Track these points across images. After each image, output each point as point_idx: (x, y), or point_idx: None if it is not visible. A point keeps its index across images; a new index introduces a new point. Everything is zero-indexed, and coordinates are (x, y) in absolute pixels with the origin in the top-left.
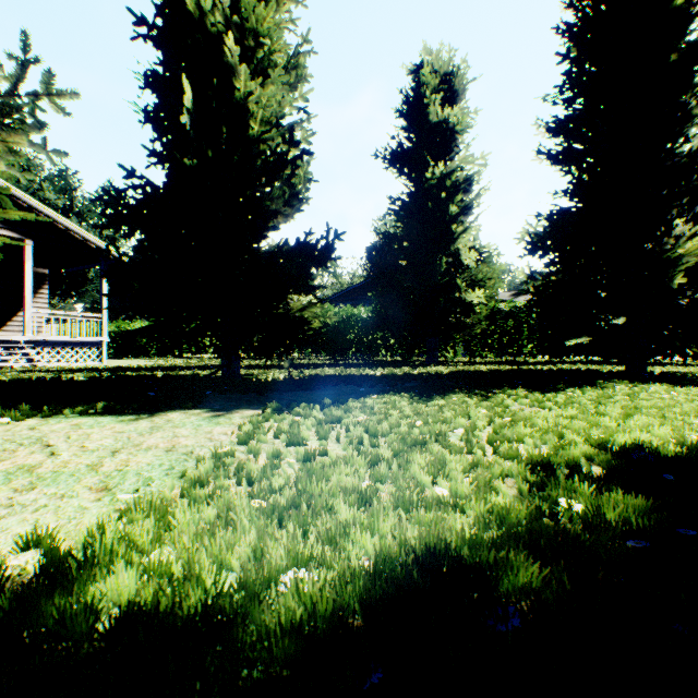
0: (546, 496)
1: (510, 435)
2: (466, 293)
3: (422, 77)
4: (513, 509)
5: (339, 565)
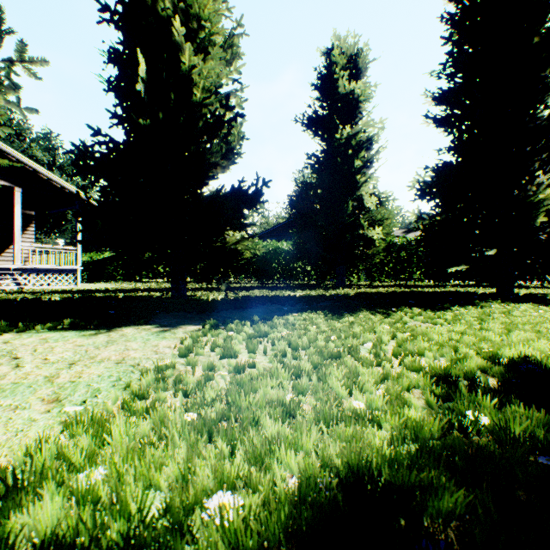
0: (455, 410)
1: (412, 349)
2: (368, 230)
3: (333, 58)
4: (426, 424)
5: (264, 486)
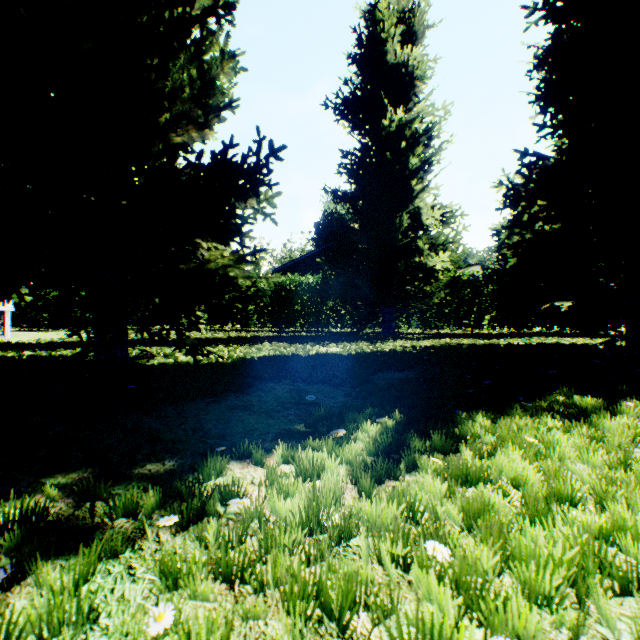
0: None
1: None
2: (428, 257)
3: (378, 14)
4: None
5: None
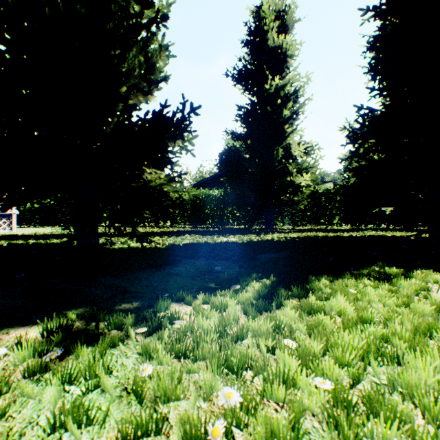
0: None
1: None
2: (295, 177)
3: (262, 13)
4: None
5: None
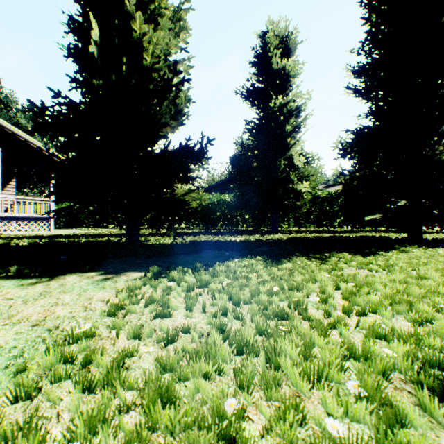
0: None
1: (363, 304)
2: (297, 185)
3: (267, 39)
4: None
5: None
